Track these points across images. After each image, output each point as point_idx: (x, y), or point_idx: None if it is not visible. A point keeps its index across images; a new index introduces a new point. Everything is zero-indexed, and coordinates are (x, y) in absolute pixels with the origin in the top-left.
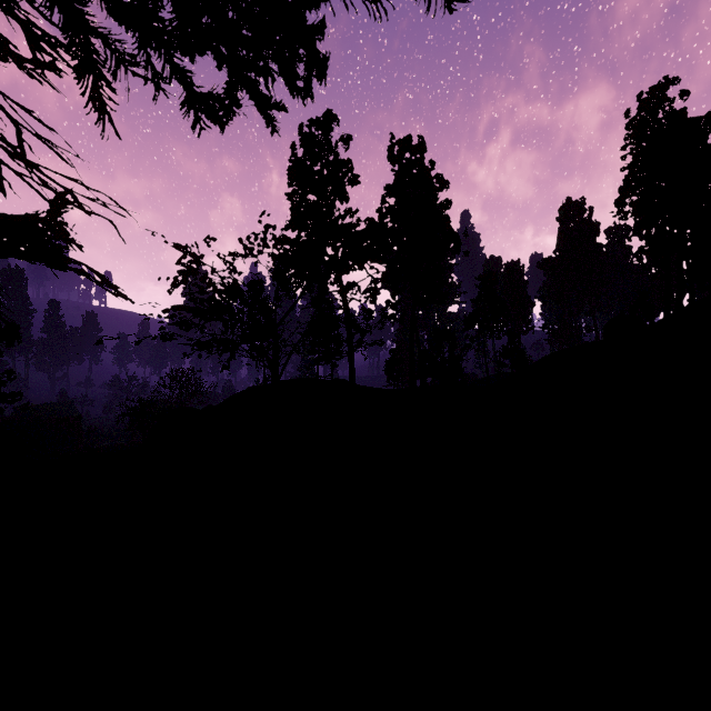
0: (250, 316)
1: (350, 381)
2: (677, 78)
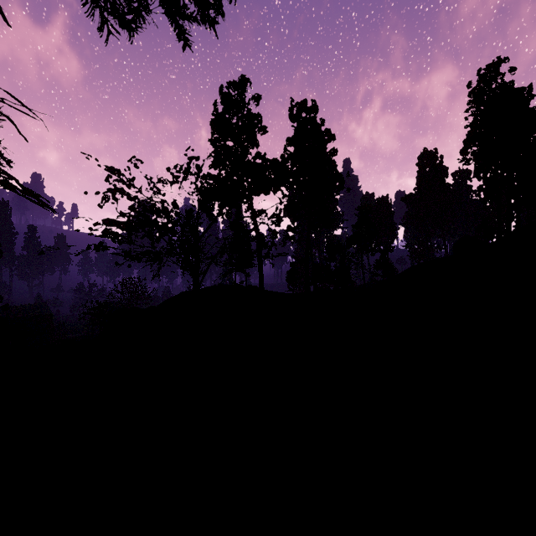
0: (173, 230)
1: (260, 287)
2: (507, 58)
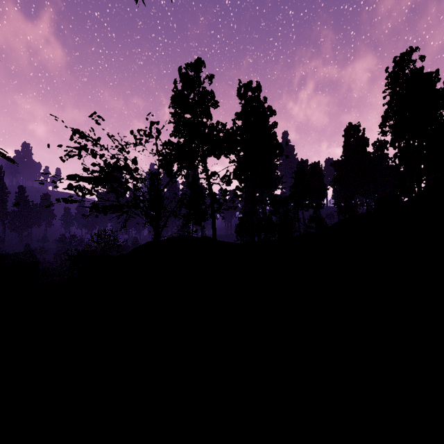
0: (135, 185)
1: (213, 237)
2: (417, 47)
